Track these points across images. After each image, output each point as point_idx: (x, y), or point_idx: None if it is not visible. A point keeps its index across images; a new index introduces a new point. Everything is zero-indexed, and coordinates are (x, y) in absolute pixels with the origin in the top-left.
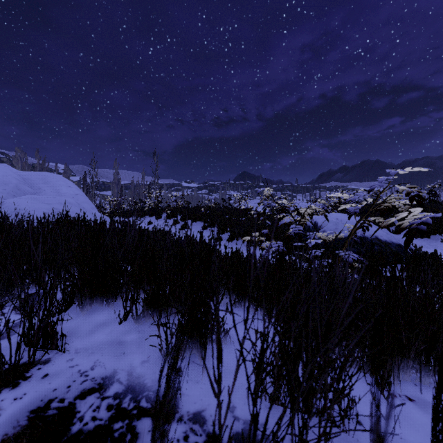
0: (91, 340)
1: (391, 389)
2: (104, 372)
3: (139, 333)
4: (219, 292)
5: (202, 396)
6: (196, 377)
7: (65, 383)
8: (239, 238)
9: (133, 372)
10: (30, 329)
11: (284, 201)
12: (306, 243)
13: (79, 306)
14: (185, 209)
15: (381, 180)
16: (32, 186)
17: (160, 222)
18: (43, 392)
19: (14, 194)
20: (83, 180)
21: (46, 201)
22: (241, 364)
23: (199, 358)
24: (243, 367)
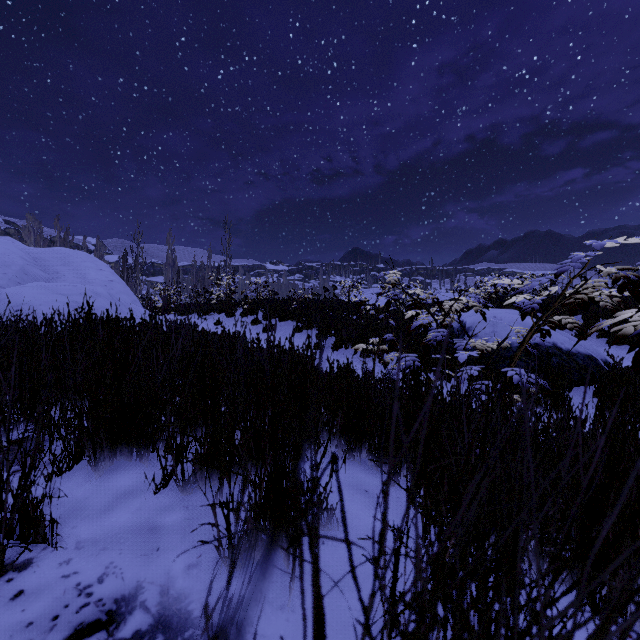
0: (106, 524)
1: (620, 620)
2: (121, 588)
3: (186, 511)
4: (319, 443)
5: (289, 639)
6: (280, 598)
7: (50, 609)
8: (348, 345)
9: (170, 587)
10: (1, 507)
11: (418, 290)
12: (453, 356)
13: (90, 463)
14: (269, 302)
15: (576, 257)
16: (45, 269)
17: (233, 321)
18: (9, 628)
19: (19, 281)
20: (123, 260)
21: (63, 290)
22: (357, 570)
23: (285, 559)
24: (360, 577)
